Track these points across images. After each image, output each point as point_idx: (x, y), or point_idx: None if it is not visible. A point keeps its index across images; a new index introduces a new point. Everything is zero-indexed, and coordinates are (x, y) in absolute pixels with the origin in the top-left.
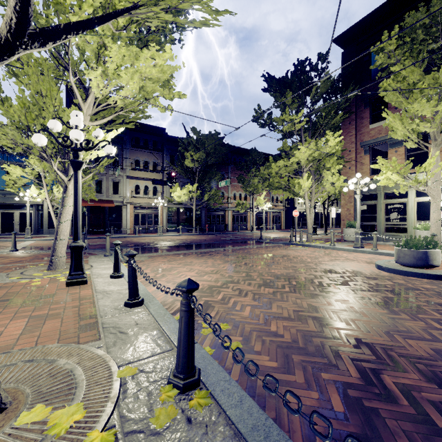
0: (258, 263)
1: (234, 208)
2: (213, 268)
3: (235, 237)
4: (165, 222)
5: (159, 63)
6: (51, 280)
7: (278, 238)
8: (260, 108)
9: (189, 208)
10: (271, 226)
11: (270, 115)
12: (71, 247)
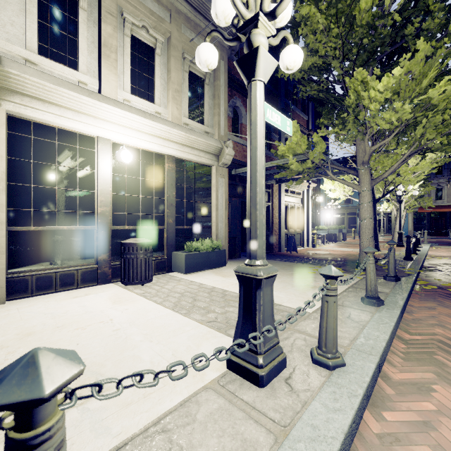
0: None
1: None
2: None
3: None
4: None
5: None
6: None
7: None
8: None
9: None
10: None
11: None
12: (398, 233)
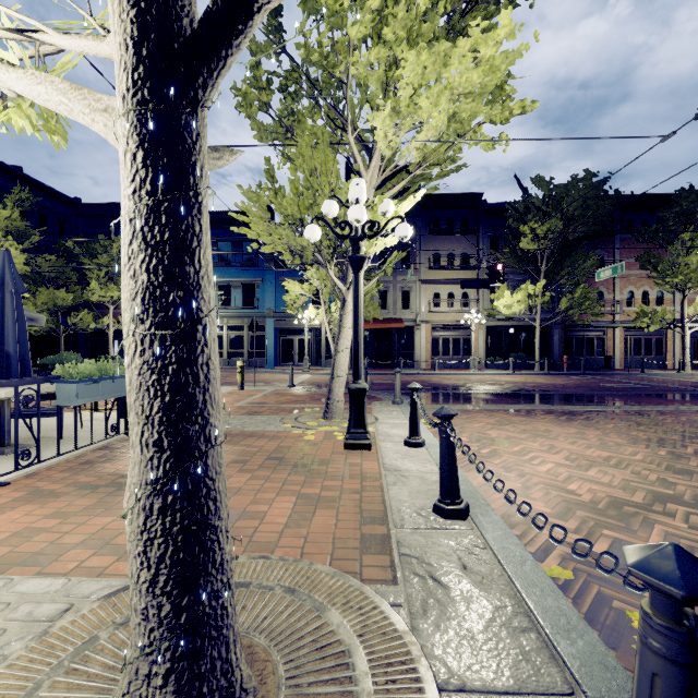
0: None
1: (630, 323)
2: (604, 452)
3: (638, 383)
4: (481, 351)
5: (485, 57)
6: (326, 434)
7: None
8: None
9: (526, 327)
10: None
11: None
12: (350, 390)
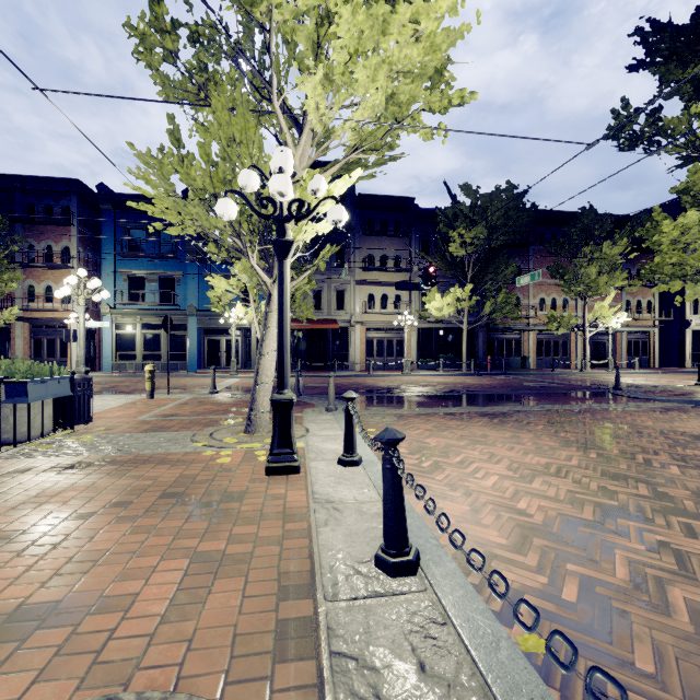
0: (660, 455)
1: (542, 327)
2: (542, 457)
3: (551, 382)
4: (414, 353)
5: (426, 31)
6: (246, 453)
7: (661, 389)
8: (628, 104)
9: (454, 329)
10: (628, 360)
11: (654, 115)
12: (273, 402)
